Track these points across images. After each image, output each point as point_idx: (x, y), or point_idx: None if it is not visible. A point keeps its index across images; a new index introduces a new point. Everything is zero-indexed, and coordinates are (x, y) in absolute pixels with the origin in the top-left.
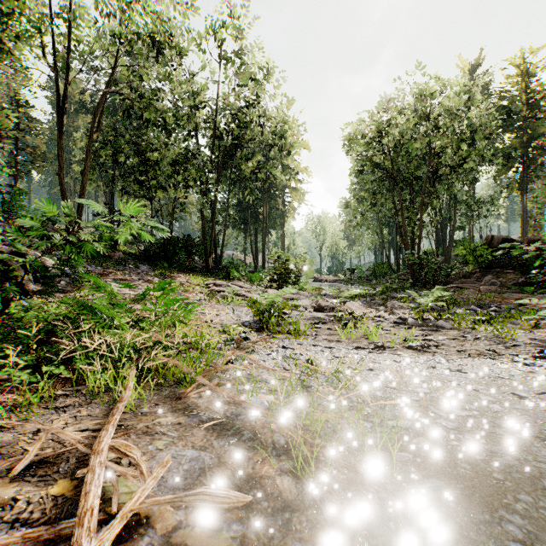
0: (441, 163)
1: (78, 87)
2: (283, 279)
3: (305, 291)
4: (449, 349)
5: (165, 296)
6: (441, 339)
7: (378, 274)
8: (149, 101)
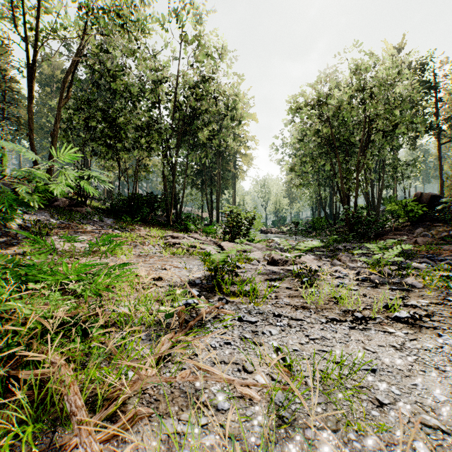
0: (372, 130)
1: (59, 68)
2: (235, 231)
3: (257, 243)
4: (447, 321)
5: (122, 248)
6: (424, 304)
7: (317, 227)
8: (115, 72)
